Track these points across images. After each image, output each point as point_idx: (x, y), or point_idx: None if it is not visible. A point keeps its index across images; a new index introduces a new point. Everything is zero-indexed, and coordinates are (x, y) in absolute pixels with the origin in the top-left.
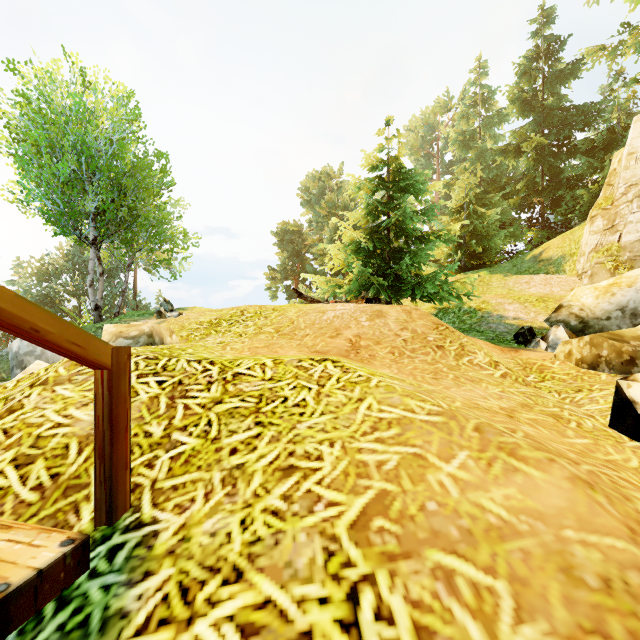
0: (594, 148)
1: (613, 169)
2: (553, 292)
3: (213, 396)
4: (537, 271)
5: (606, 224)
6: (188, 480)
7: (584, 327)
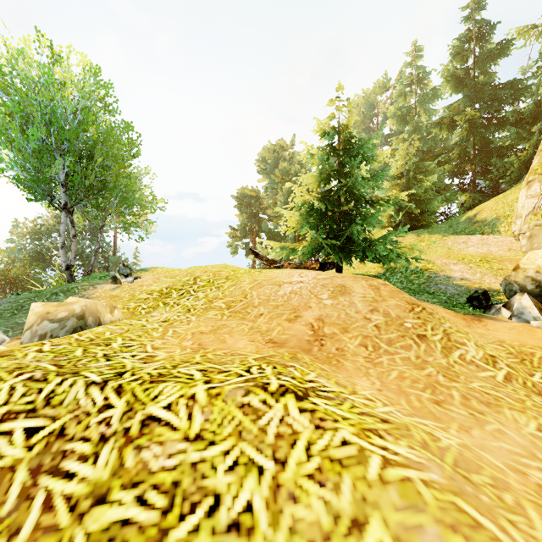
0: (522, 120)
1: None
2: (492, 252)
3: (97, 478)
4: (473, 231)
5: None
6: None
7: (541, 292)
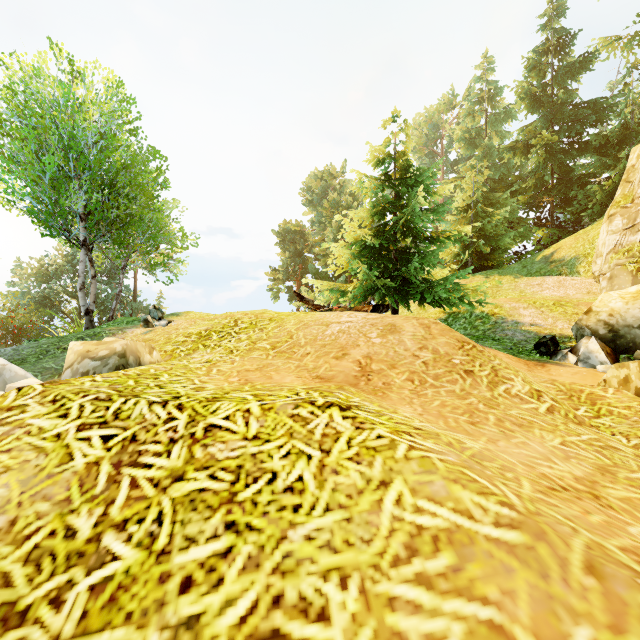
0: (606, 144)
1: (631, 165)
2: (568, 295)
3: (172, 466)
4: (549, 272)
5: (626, 223)
6: None
7: (613, 336)
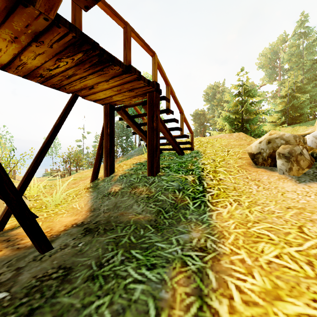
0: None
1: None
2: None
3: (199, 142)
4: None
5: None
6: (200, 148)
7: None
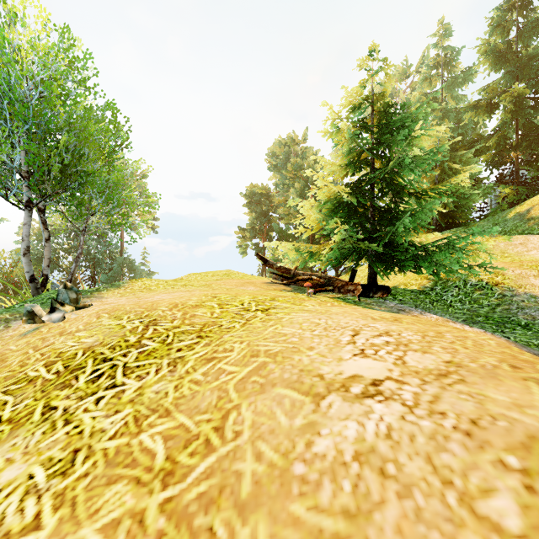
0: None
1: None
2: None
3: None
4: (528, 230)
5: None
6: None
7: None
